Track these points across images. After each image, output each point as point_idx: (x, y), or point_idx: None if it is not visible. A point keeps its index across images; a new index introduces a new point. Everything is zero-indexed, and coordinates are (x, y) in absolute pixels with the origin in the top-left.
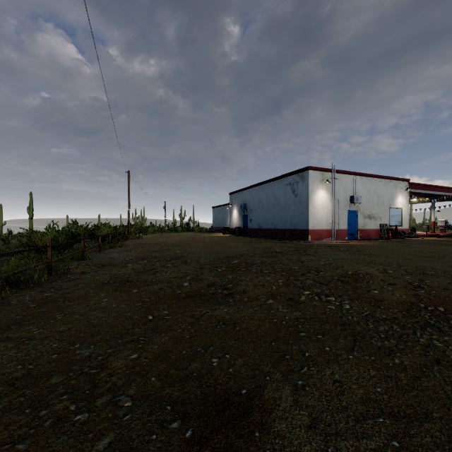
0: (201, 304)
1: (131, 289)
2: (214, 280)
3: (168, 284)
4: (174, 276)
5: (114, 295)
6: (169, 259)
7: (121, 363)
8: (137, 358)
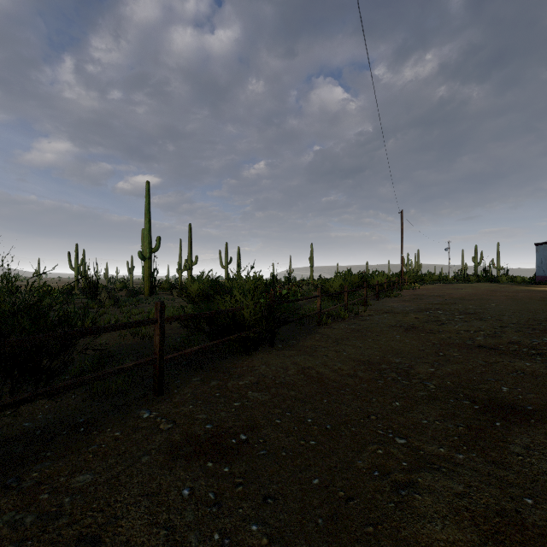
0: (496, 355)
1: (419, 333)
2: (519, 339)
3: (457, 335)
4: (464, 329)
5: (404, 334)
6: (456, 313)
7: (423, 369)
8: (434, 371)
